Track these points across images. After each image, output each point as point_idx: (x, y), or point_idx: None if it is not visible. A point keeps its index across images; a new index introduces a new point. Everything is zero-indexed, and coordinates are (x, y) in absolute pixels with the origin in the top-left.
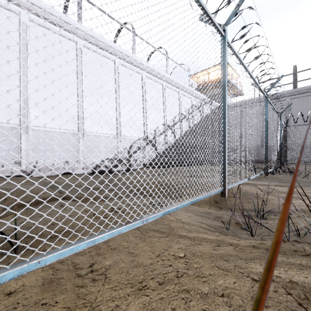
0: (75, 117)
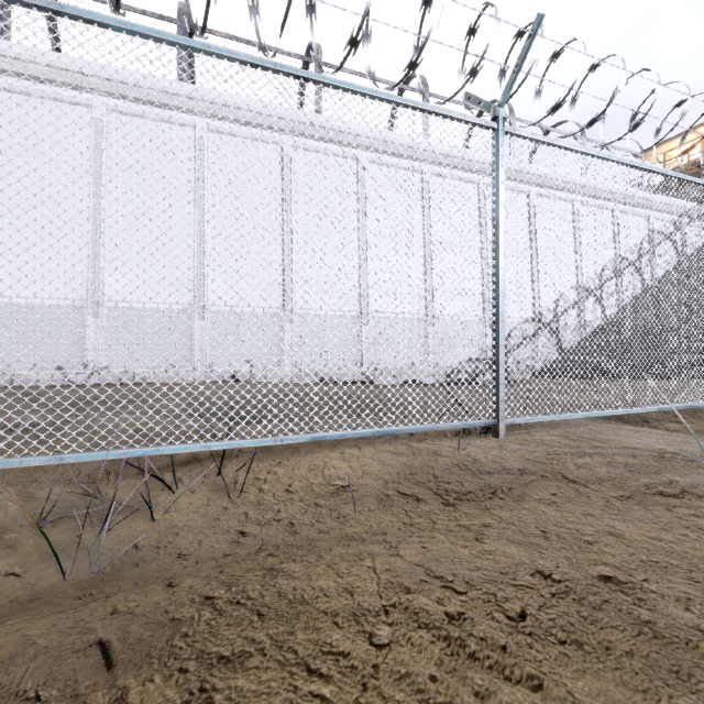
0: (421, 292)
